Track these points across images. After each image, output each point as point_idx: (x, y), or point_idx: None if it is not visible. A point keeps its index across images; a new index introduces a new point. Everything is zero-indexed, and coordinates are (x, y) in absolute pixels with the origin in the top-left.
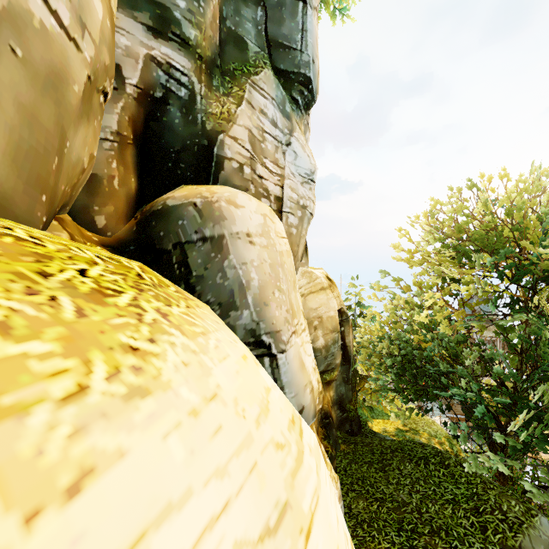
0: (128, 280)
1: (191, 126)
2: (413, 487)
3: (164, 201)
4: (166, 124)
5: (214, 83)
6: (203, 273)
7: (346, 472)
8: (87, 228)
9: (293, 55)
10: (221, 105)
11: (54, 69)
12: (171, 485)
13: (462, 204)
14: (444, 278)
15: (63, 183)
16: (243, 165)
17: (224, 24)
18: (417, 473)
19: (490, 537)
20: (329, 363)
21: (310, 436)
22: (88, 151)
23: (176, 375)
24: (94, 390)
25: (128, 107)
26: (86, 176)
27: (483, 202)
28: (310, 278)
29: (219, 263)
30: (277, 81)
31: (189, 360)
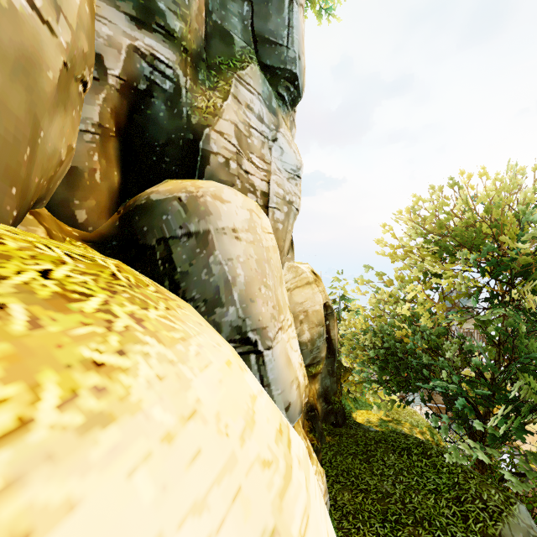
0: (99, 281)
1: (176, 120)
2: (396, 478)
3: (148, 195)
4: (151, 117)
5: (199, 77)
6: (188, 269)
7: (331, 464)
8: (66, 223)
9: (280, 51)
10: (207, 99)
11: (25, 52)
12: (137, 536)
13: (443, 201)
14: (426, 272)
15: (36, 175)
16: (229, 160)
17: (210, 17)
18: (400, 463)
19: (471, 526)
20: (315, 356)
21: (298, 445)
22: (66, 142)
23: (148, 392)
24: (40, 424)
25: (110, 99)
26: (64, 168)
27: (463, 199)
28: (295, 273)
29: (204, 259)
30: (263, 76)
31: (165, 373)
